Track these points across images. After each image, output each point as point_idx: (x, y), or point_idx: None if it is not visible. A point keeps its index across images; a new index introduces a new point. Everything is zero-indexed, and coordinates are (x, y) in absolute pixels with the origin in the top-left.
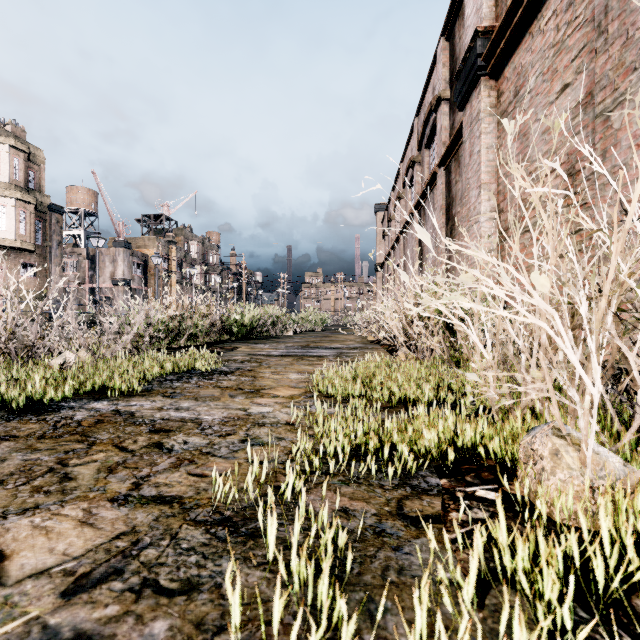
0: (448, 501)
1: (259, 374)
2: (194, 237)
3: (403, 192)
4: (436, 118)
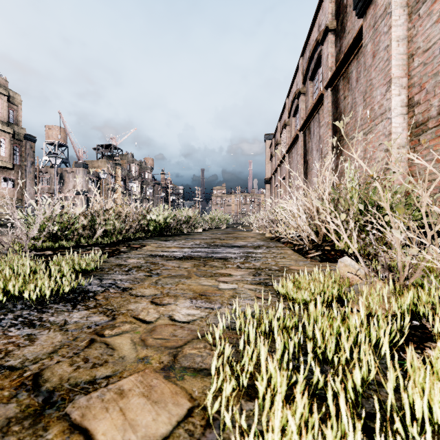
0: None
1: (129, 303)
2: (134, 161)
3: (288, 120)
4: (321, 51)
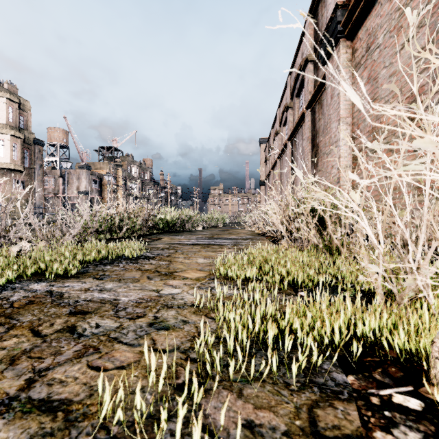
0: (365, 411)
1: (174, 259)
2: (134, 162)
3: (280, 129)
4: (304, 75)
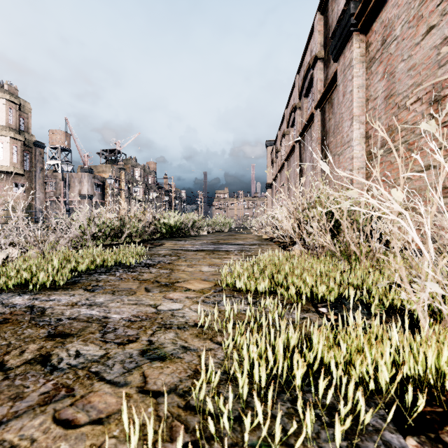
0: None
1: (176, 267)
2: (138, 165)
3: (287, 130)
4: (313, 73)
